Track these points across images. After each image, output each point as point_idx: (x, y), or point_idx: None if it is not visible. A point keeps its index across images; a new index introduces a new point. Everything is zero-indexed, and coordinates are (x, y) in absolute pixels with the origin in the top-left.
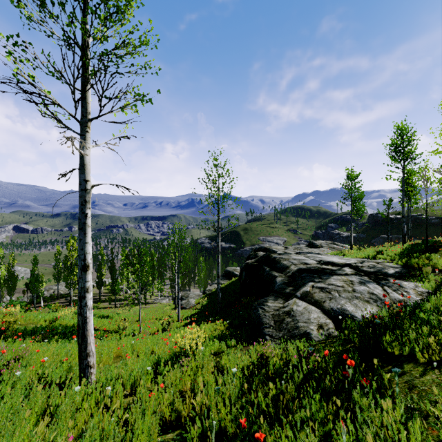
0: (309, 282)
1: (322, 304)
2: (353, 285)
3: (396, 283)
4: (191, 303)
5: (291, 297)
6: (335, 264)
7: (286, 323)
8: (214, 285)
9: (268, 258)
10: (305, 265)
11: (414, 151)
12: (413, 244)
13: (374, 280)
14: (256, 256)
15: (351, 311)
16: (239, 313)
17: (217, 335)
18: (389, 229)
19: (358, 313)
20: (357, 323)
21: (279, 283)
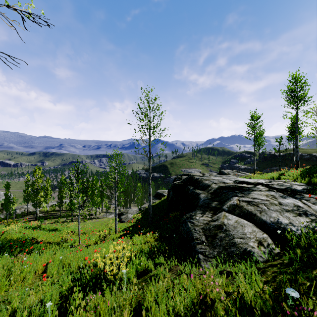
0: (233, 196)
1: (252, 218)
2: (277, 199)
3: (311, 197)
4: (129, 217)
5: (218, 210)
6: (249, 183)
7: (219, 239)
8: (148, 203)
9: (192, 179)
10: (224, 184)
11: (306, 95)
12: (306, 168)
13: (288, 195)
14: (181, 179)
15: (286, 224)
16: (167, 225)
17: (146, 250)
18: (280, 160)
19: (293, 226)
20: (312, 240)
21: (203, 199)
